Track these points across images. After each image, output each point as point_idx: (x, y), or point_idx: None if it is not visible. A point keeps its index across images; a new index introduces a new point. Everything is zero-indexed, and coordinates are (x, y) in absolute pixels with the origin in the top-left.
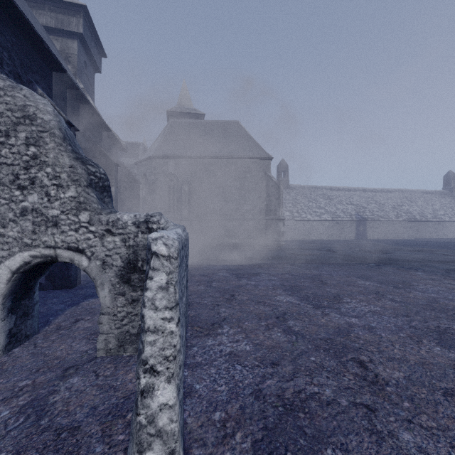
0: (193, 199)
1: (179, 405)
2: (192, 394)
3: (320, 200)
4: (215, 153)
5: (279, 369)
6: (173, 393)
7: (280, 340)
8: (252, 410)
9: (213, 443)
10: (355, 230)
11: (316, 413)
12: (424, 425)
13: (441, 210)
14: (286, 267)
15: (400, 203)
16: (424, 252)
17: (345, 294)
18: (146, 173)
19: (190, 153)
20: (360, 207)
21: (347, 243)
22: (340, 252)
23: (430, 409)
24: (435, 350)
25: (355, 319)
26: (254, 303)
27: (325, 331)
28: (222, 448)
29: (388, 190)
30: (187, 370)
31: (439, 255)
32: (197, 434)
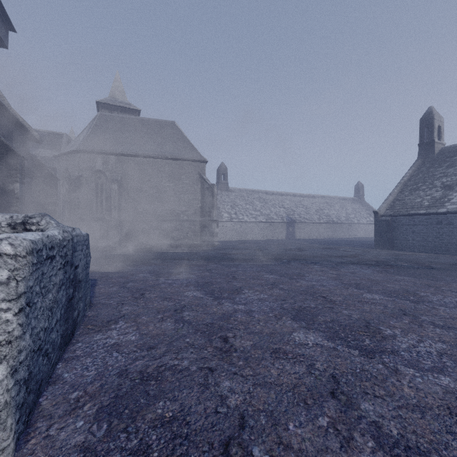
0: (124, 199)
1: (15, 383)
2: (57, 382)
3: (256, 203)
4: (149, 153)
5: (153, 351)
6: (2, 372)
7: (167, 329)
8: (110, 386)
9: (60, 416)
10: (286, 231)
11: (166, 379)
12: (244, 374)
13: (352, 214)
14: (209, 266)
15: (322, 207)
16: (331, 249)
17: (247, 286)
18: (69, 169)
19: (121, 151)
20: (290, 210)
21: (276, 243)
22: (266, 251)
23: (255, 363)
24: (287, 323)
25: (242, 306)
26: (161, 299)
27: (212, 318)
28: (67, 417)
29: (313, 196)
30: (62, 363)
31: (340, 251)
32: (48, 412)
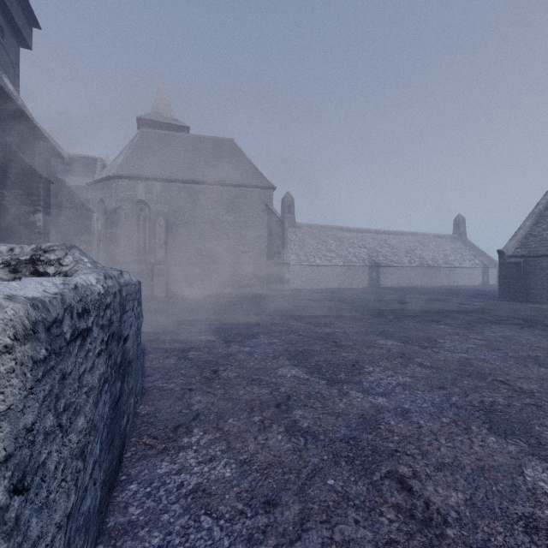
0: (171, 236)
1: None
2: None
3: (330, 241)
4: (202, 178)
5: (277, 515)
6: None
7: (281, 450)
8: None
9: None
10: (368, 277)
11: None
12: None
13: (452, 255)
14: (291, 325)
15: (413, 247)
16: (440, 301)
17: (366, 360)
18: (104, 199)
19: (168, 175)
20: (373, 251)
21: (360, 292)
22: (354, 303)
23: None
24: (490, 441)
25: (383, 399)
26: (246, 382)
27: (346, 424)
28: None
29: (401, 233)
30: (103, 546)
31: (455, 304)
32: None
